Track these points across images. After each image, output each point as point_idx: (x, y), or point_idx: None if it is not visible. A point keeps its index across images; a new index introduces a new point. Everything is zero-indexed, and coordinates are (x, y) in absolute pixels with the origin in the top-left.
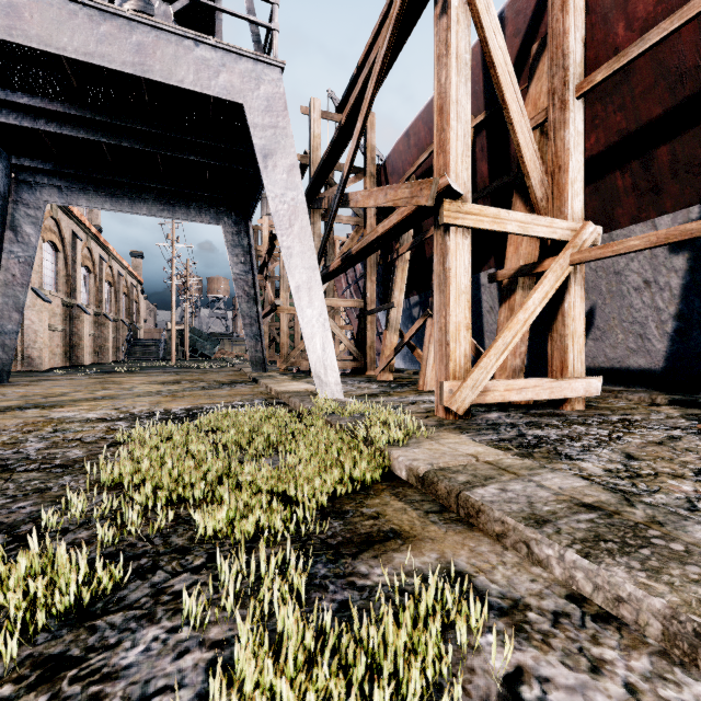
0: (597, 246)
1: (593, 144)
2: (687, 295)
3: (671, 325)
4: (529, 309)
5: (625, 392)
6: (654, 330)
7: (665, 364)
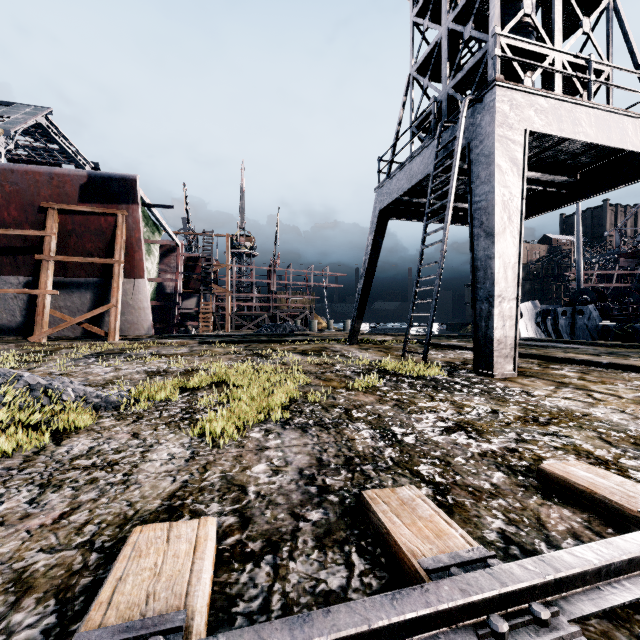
0: None
1: None
2: (30, 303)
3: (25, 312)
4: None
5: (7, 337)
6: (19, 313)
7: (23, 326)
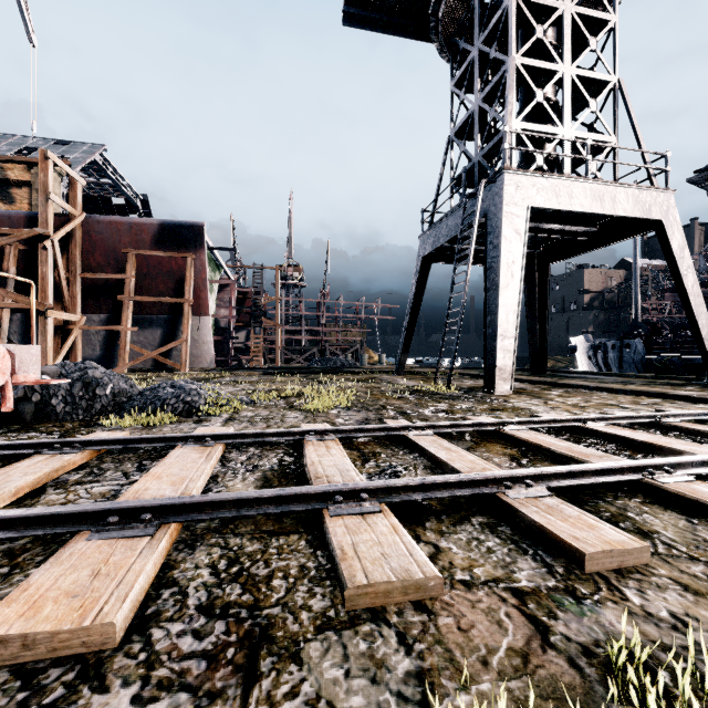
0: (89, 326)
1: (81, 285)
2: (108, 338)
3: (104, 347)
4: (70, 342)
5: None
6: (99, 348)
7: (102, 359)
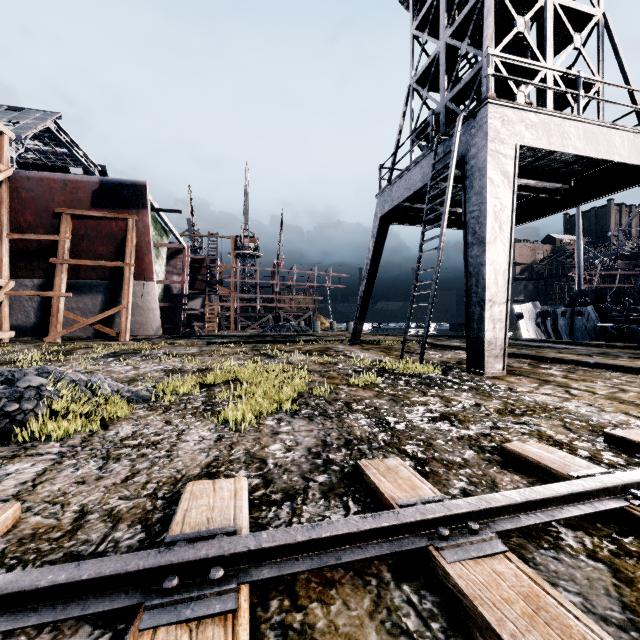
0: (16, 291)
1: (10, 247)
2: (44, 304)
3: (39, 314)
4: None
5: (23, 337)
6: (33, 315)
7: (37, 327)
